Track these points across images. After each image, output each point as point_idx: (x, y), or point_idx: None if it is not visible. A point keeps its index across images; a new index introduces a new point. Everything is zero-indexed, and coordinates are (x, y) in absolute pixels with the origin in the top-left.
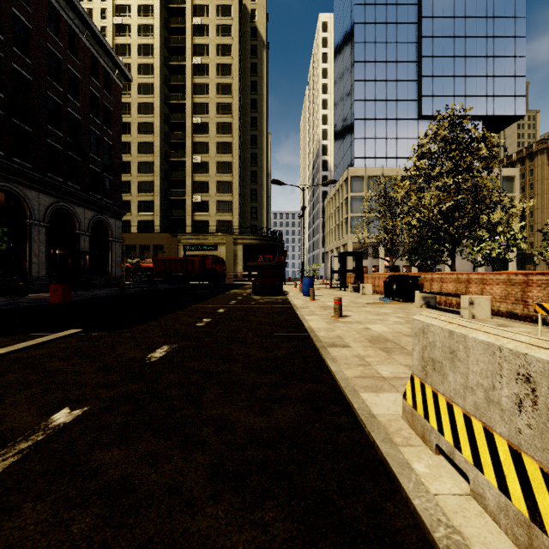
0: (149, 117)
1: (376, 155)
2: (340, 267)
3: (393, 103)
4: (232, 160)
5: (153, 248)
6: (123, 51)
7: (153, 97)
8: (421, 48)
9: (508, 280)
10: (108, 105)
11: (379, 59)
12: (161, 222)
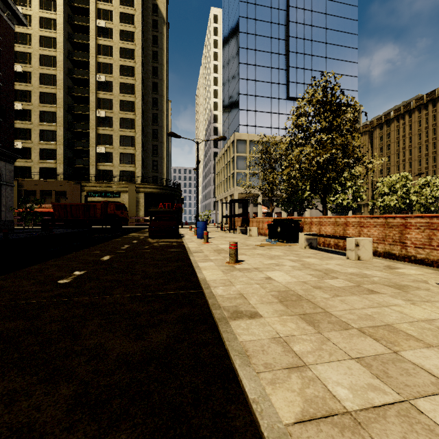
0: (52, 70)
1: (255, 124)
2: (230, 212)
3: (268, 84)
4: (134, 118)
5: (55, 194)
6: (22, 2)
7: (56, 51)
8: (289, 45)
9: (385, 223)
10: None
11: (258, 48)
12: (64, 170)
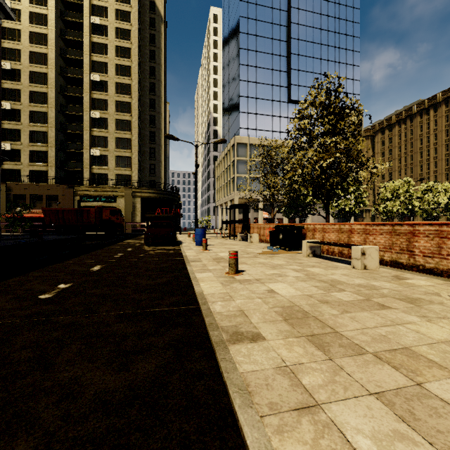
0: (43, 68)
1: (256, 128)
2: (230, 218)
3: (269, 87)
4: (131, 119)
5: (46, 198)
6: None
7: (47, 48)
8: (290, 46)
9: (392, 231)
10: None
11: (259, 50)
12: (56, 173)
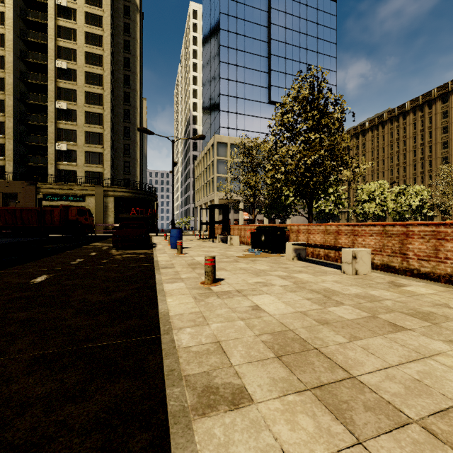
0: None
1: (237, 127)
2: (209, 219)
3: (250, 86)
4: (102, 112)
5: (2, 196)
6: None
7: (4, 28)
8: (270, 47)
9: (383, 232)
10: None
11: (239, 48)
12: (15, 168)
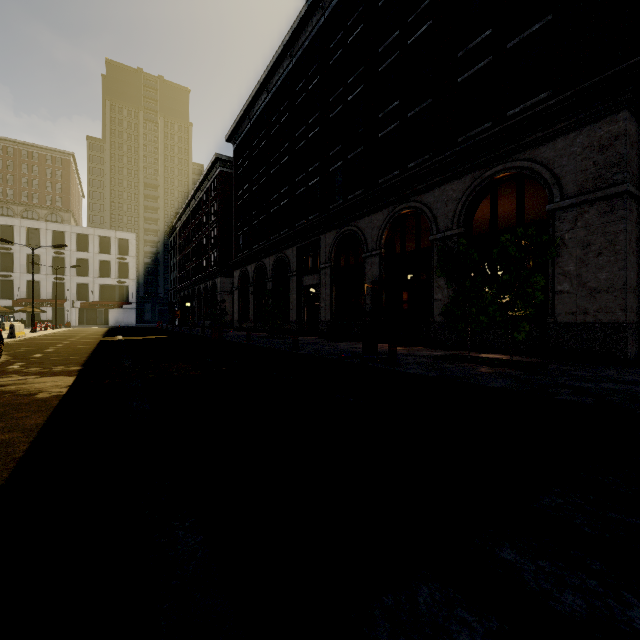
0: None
1: None
2: None
3: None
4: None
5: None
6: None
7: None
8: None
9: None
10: None
11: None
12: None
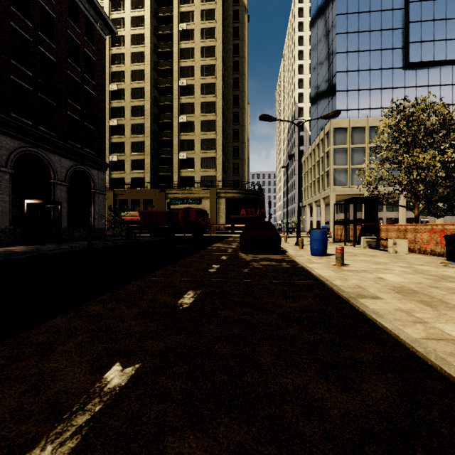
0: (140, 83)
1: (359, 107)
2: (345, 217)
3: (377, 53)
4: (215, 119)
5: (143, 202)
6: (117, 25)
7: (144, 64)
8: None
9: None
10: (90, 53)
11: (362, 10)
12: (151, 179)
